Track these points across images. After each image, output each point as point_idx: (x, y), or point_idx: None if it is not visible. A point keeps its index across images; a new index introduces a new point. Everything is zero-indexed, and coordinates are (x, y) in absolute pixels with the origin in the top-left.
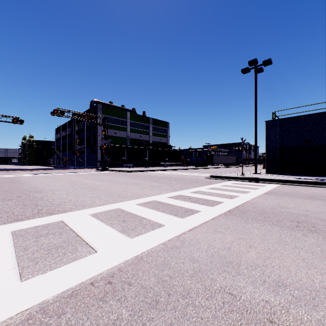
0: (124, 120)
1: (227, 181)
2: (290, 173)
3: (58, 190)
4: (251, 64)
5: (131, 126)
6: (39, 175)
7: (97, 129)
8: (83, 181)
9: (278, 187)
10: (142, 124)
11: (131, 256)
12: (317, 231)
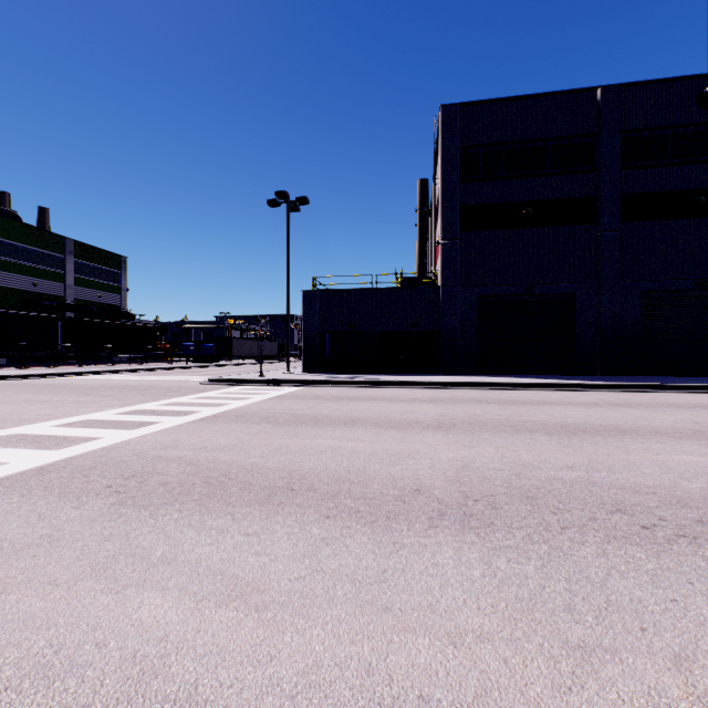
0: None
1: (234, 387)
2: (332, 372)
3: None
4: (280, 197)
5: (1, 253)
6: None
7: None
8: None
9: (297, 390)
10: (41, 251)
11: (62, 458)
12: (274, 422)
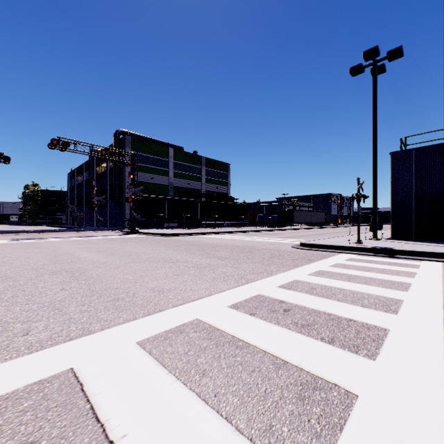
0: (165, 160)
1: (335, 254)
2: (434, 240)
3: None
4: (368, 58)
5: (175, 169)
6: (17, 243)
7: (124, 172)
8: (77, 255)
9: None
10: (191, 165)
11: None
12: None
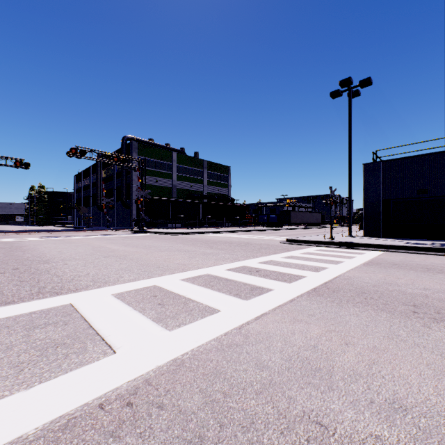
0: (169, 163)
1: (310, 247)
2: (397, 236)
3: (73, 260)
4: (343, 85)
5: (178, 172)
6: (50, 239)
7: (131, 175)
8: (109, 247)
9: (382, 255)
10: (193, 168)
11: (167, 359)
12: (444, 320)
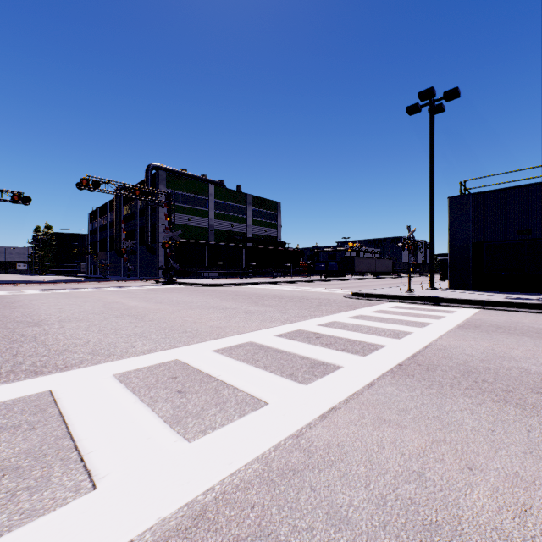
0: (204, 198)
1: (383, 303)
2: (492, 289)
3: (74, 321)
4: (423, 98)
5: (216, 209)
6: (52, 293)
7: (158, 213)
8: (126, 303)
9: (478, 315)
10: (235, 204)
11: (178, 503)
12: None
